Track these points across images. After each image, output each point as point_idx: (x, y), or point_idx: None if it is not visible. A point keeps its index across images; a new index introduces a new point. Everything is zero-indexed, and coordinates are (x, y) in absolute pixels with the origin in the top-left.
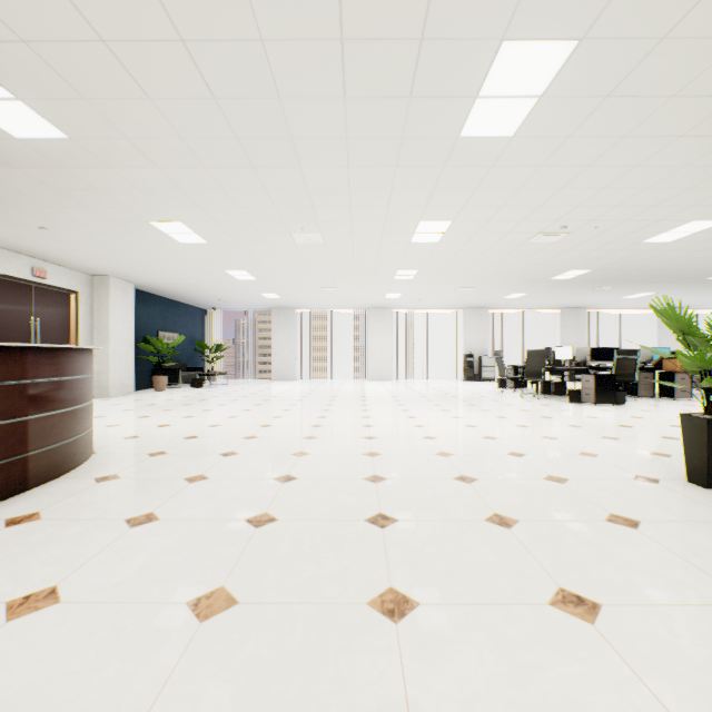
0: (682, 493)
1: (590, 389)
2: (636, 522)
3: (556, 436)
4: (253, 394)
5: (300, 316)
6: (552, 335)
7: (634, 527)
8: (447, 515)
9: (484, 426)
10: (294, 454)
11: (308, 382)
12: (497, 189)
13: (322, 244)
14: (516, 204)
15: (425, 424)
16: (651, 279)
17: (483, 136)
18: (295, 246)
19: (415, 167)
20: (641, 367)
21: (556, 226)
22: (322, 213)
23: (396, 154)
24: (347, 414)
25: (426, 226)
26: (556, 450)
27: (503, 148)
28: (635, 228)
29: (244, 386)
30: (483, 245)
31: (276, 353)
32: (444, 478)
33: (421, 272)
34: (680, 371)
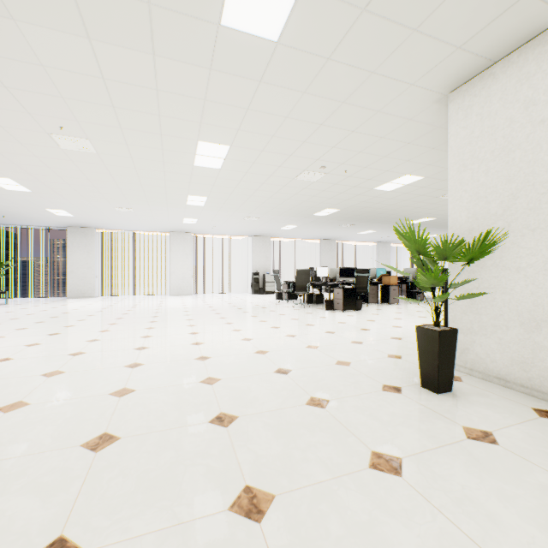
0: (422, 403)
1: (340, 299)
2: (399, 461)
3: (318, 344)
4: (28, 315)
5: (102, 236)
6: (314, 259)
7: (399, 473)
8: (177, 511)
9: (259, 339)
10: (1, 408)
11: (108, 298)
12: (268, 114)
13: (96, 154)
14: (285, 135)
15: (204, 341)
16: (376, 220)
17: (247, 31)
18: (62, 152)
19: (178, 61)
20: (370, 282)
21: (318, 165)
22: (79, 108)
23: (149, 32)
24: (126, 334)
25: (206, 148)
26: (318, 360)
27: (269, 57)
28: (371, 176)
29: (26, 306)
30: (261, 177)
31: (73, 271)
32: (198, 423)
33: (210, 198)
34: (393, 284)
